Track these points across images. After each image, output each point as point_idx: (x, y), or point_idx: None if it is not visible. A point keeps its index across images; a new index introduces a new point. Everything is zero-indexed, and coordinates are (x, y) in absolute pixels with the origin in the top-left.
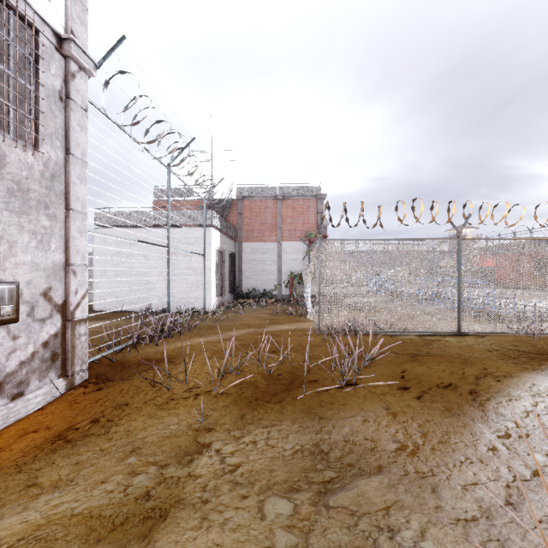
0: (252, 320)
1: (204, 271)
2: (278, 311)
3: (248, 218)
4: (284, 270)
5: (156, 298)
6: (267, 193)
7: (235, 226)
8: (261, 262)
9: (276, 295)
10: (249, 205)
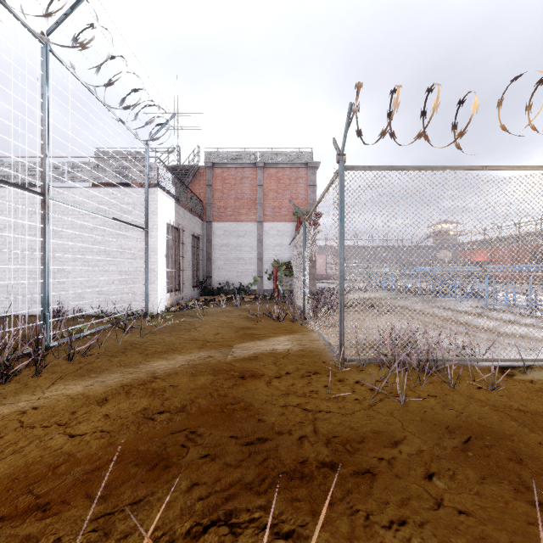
0: (212, 330)
1: (145, 252)
2: (257, 312)
3: (220, 191)
4: (266, 258)
5: (71, 294)
6: (244, 160)
7: (203, 201)
8: (236, 248)
9: (255, 291)
10: (221, 174)
